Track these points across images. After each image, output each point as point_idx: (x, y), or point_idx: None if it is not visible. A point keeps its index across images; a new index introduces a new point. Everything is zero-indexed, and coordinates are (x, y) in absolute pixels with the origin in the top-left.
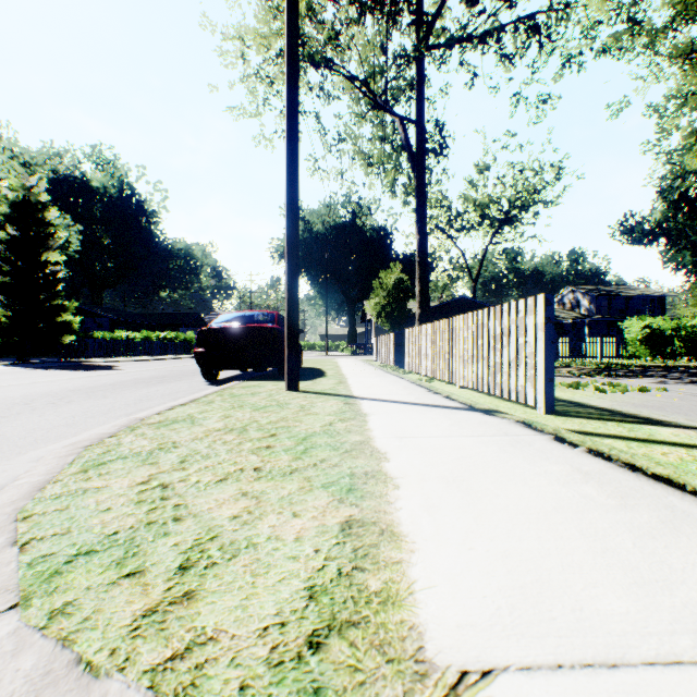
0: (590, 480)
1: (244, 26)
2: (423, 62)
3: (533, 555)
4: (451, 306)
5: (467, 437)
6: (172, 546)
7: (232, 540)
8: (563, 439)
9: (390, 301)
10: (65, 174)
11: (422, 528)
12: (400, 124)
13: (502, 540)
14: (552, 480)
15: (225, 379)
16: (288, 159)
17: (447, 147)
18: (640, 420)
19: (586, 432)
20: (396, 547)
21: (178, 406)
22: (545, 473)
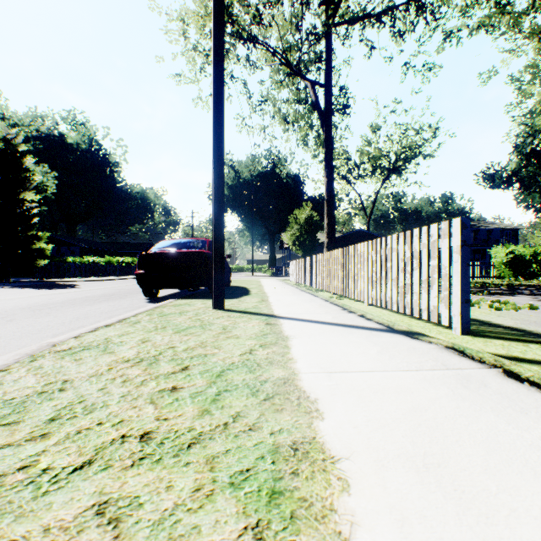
0: None
1: (184, 7)
2: (330, 36)
3: None
4: (350, 237)
5: (405, 371)
6: None
7: None
8: (516, 375)
9: (302, 232)
10: (46, 133)
11: None
12: (311, 88)
13: None
14: None
15: (164, 297)
16: (214, 97)
17: (349, 107)
18: None
19: (518, 358)
20: None
21: (102, 327)
22: None
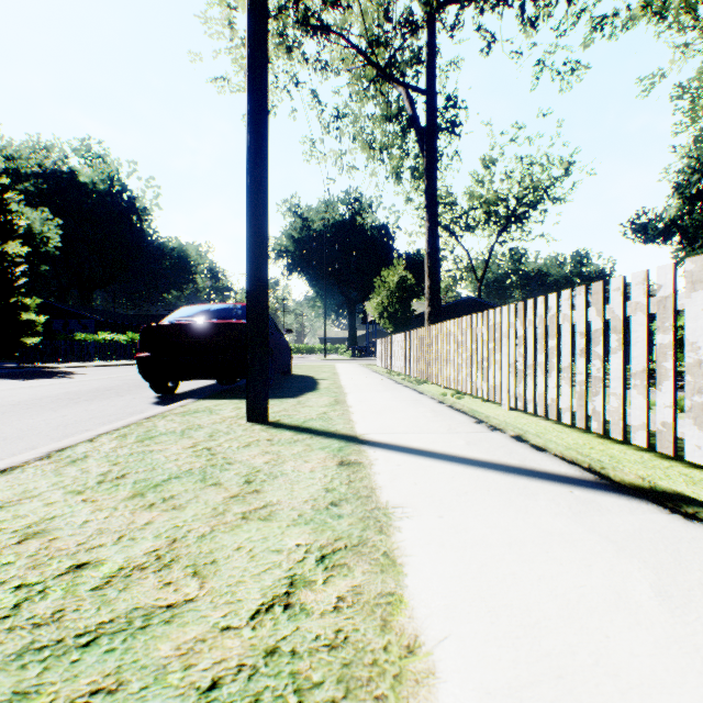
0: None
1: None
2: (434, 20)
3: None
4: (457, 307)
5: None
6: None
7: None
8: None
9: (393, 301)
10: (52, 169)
11: None
12: (407, 98)
13: None
14: None
15: (186, 393)
16: (249, 46)
17: (460, 124)
18: None
19: None
20: None
21: None
22: None
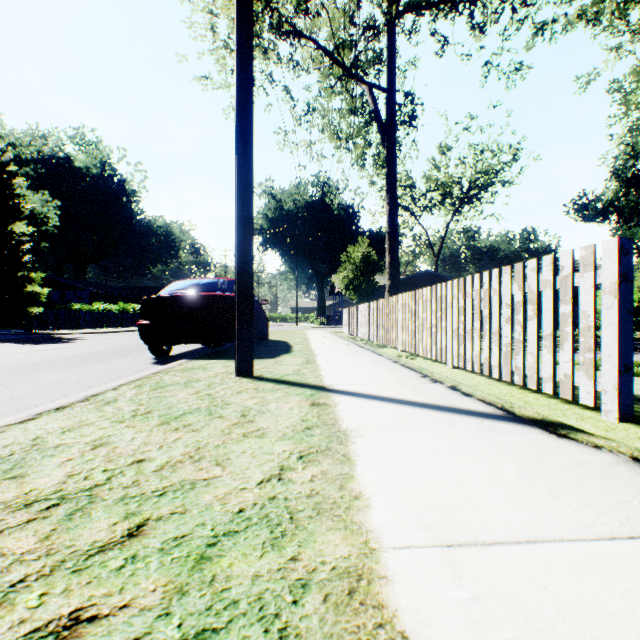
0: None
1: None
2: (394, 27)
3: None
4: (415, 280)
5: (610, 542)
6: None
7: None
8: None
9: (358, 274)
10: (49, 155)
11: None
12: (369, 94)
13: None
14: None
15: (178, 355)
16: (237, 71)
17: (416, 117)
18: None
19: None
20: None
21: (47, 412)
22: None
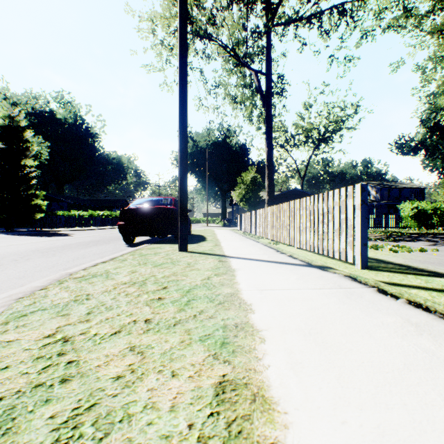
0: (423, 333)
1: (153, 11)
2: (270, 35)
3: (409, 433)
4: (287, 195)
5: (312, 289)
6: (47, 419)
7: (109, 410)
8: (385, 291)
9: (248, 191)
10: (40, 110)
11: (291, 393)
12: (255, 76)
13: (371, 410)
14: (392, 333)
15: (139, 242)
16: (179, 91)
17: (285, 91)
18: (430, 274)
19: (395, 284)
20: (270, 420)
21: (100, 263)
22: (382, 324)
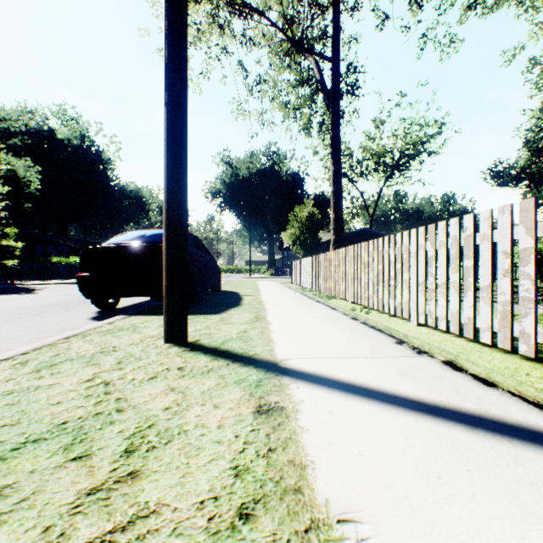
0: None
1: None
2: None
3: None
4: (354, 236)
5: None
6: None
7: None
8: None
9: (303, 231)
10: (35, 128)
11: None
12: (315, 65)
13: None
14: None
15: (125, 308)
16: None
17: (358, 86)
18: None
19: None
20: None
21: None
22: None
